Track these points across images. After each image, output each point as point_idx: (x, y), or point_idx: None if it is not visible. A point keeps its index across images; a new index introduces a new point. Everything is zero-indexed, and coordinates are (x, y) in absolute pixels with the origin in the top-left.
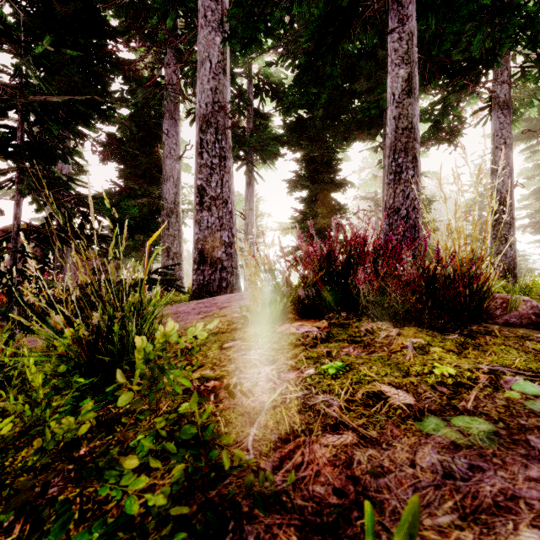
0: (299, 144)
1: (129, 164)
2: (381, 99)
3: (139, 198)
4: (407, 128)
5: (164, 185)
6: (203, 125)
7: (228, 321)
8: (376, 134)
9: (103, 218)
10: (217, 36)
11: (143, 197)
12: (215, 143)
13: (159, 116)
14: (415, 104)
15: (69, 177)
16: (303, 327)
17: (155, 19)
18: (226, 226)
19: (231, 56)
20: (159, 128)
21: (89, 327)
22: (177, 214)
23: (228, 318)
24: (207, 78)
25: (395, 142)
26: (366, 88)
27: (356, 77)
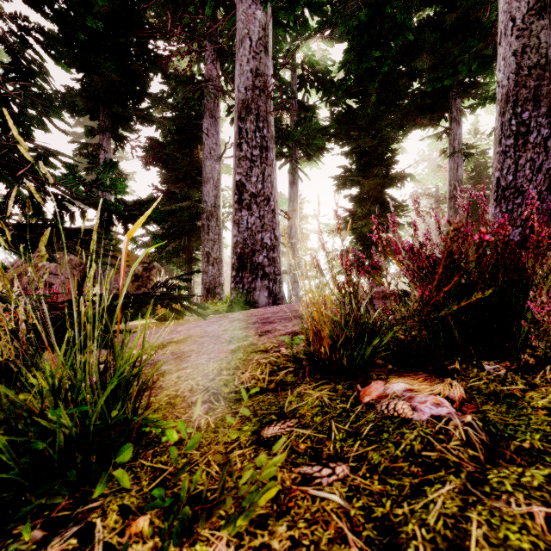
0: (348, 137)
1: (170, 168)
2: (460, 62)
3: (180, 202)
4: (537, 65)
5: (204, 187)
6: (242, 112)
7: (270, 365)
8: (440, 118)
9: (81, 202)
10: (257, 10)
11: (183, 201)
12: (256, 132)
13: (200, 116)
14: (549, 28)
15: (45, 148)
16: (416, 398)
17: (193, 8)
18: (268, 227)
19: (273, 42)
20: (198, 127)
21: (26, 387)
22: (217, 218)
23: (270, 358)
24: (247, 59)
25: (515, 89)
26: (429, 65)
27: (415, 55)
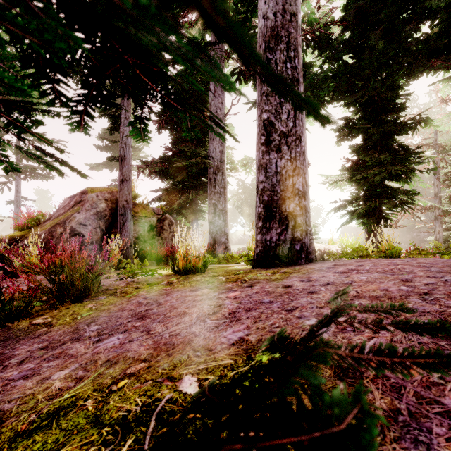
0: (345, 91)
1: (179, 131)
2: None
3: (188, 159)
4: None
5: (210, 144)
6: (271, 41)
7: None
8: None
9: None
10: None
11: (191, 158)
12: (286, 63)
13: (205, 81)
14: None
15: None
16: None
17: None
18: (300, 170)
19: None
20: (206, 87)
21: None
22: (223, 172)
23: None
24: None
25: None
26: (446, 2)
27: None
